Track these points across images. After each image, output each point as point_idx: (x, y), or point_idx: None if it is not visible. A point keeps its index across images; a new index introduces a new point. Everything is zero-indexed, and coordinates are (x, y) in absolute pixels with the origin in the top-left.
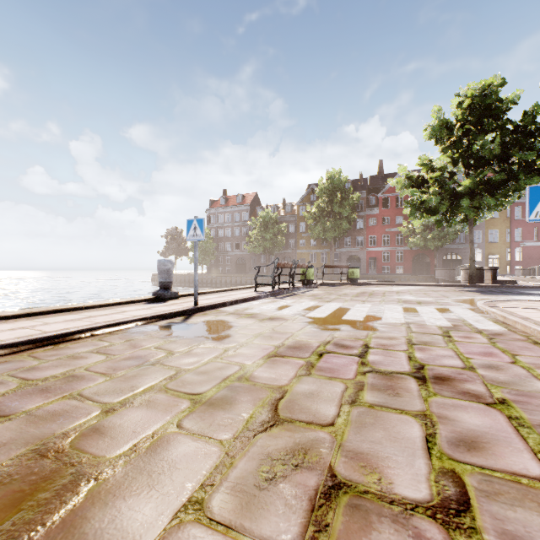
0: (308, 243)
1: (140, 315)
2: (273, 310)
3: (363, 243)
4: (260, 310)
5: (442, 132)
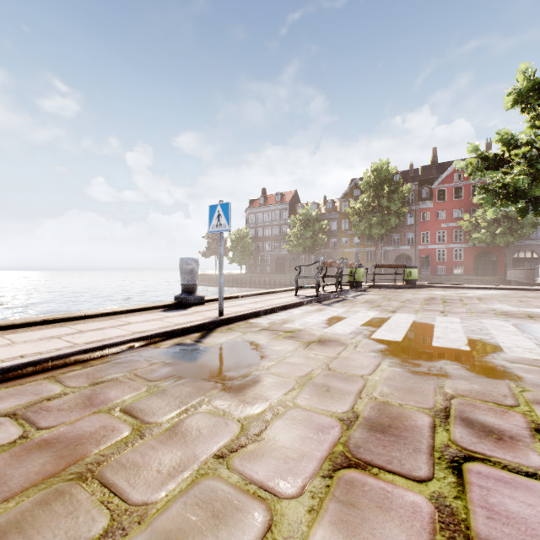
0: (351, 241)
1: (140, 332)
2: (321, 324)
3: (414, 240)
4: (303, 323)
5: (532, 96)
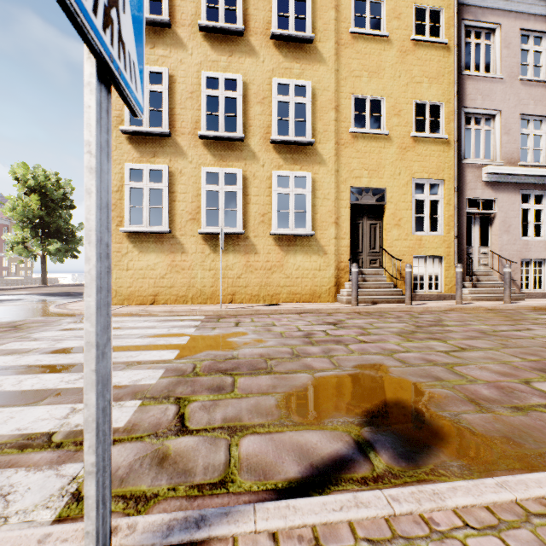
0: None
1: None
2: None
3: None
4: None
5: None
